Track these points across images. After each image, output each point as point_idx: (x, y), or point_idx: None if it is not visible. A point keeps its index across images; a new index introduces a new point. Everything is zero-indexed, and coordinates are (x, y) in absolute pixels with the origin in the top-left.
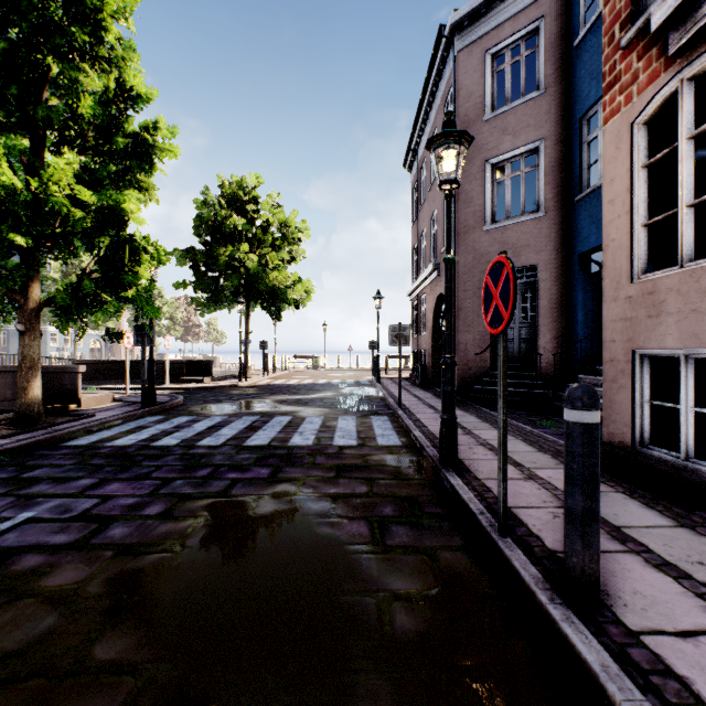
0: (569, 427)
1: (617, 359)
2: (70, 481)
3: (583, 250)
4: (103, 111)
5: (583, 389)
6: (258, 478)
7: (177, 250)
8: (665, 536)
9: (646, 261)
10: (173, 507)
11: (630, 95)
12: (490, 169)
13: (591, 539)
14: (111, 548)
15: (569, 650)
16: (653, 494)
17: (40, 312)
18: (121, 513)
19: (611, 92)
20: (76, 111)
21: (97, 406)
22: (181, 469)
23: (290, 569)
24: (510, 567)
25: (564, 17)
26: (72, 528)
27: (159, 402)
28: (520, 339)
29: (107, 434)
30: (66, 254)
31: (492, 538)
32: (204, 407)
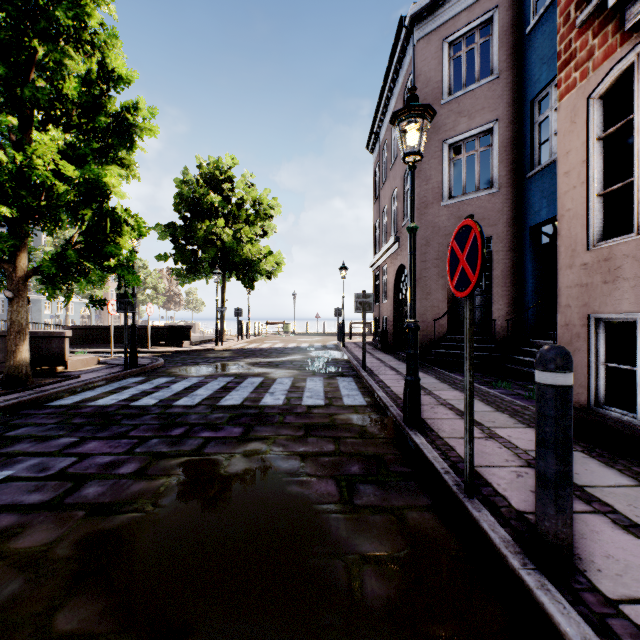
0: (541, 389)
1: (572, 323)
2: (50, 440)
3: (534, 223)
4: (86, 92)
5: (555, 351)
6: (230, 436)
7: (158, 225)
8: (629, 496)
9: (602, 230)
10: (148, 466)
11: (585, 71)
12: (447, 149)
13: (565, 504)
14: (84, 508)
15: (546, 620)
16: (611, 453)
17: (27, 280)
18: (97, 472)
19: (567, 69)
20: (61, 92)
21: (83, 368)
22: (157, 428)
23: (259, 530)
24: (478, 528)
25: (516, 7)
26: (47, 487)
27: (141, 364)
28: (475, 306)
29: (90, 394)
30: (51, 225)
31: (459, 498)
32: (182, 369)
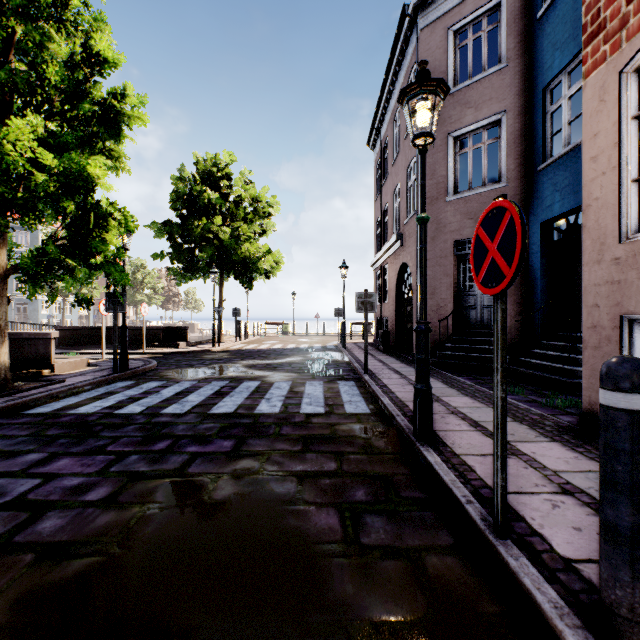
0: (610, 414)
1: (601, 324)
2: (16, 456)
3: (546, 219)
4: (68, 76)
5: (631, 365)
6: (220, 452)
7: (154, 223)
8: None
9: (637, 220)
10: (121, 490)
11: (618, 42)
12: (452, 142)
13: None
14: (35, 549)
15: None
16: None
17: (7, 278)
18: (61, 498)
19: (594, 42)
20: (42, 76)
21: (71, 371)
22: (139, 441)
23: (245, 583)
24: (517, 583)
25: None
26: None
27: (132, 366)
28: (481, 306)
29: (73, 400)
30: (30, 219)
31: (488, 538)
32: (176, 372)
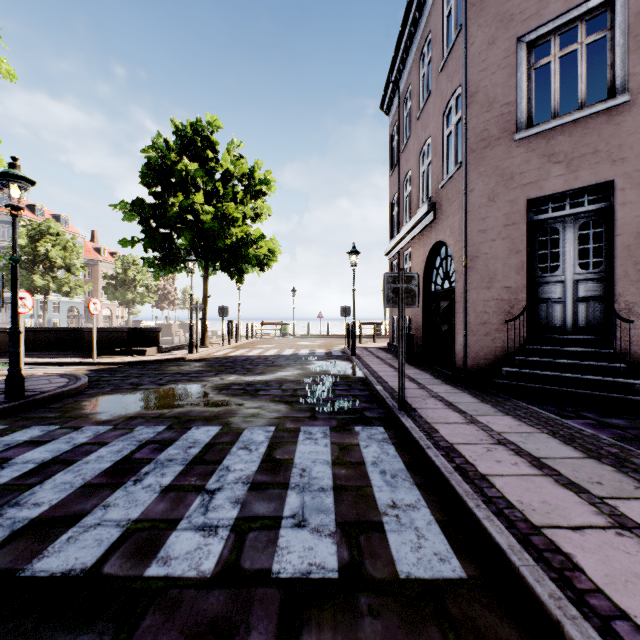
0: None
1: None
2: None
3: None
4: None
5: None
6: None
7: (123, 203)
8: None
9: None
10: None
11: None
12: (525, 49)
13: None
14: None
15: None
16: None
17: None
18: None
19: None
20: None
21: None
22: None
23: None
24: None
25: None
26: None
27: (36, 391)
28: (574, 298)
29: None
30: None
31: None
32: (99, 401)
